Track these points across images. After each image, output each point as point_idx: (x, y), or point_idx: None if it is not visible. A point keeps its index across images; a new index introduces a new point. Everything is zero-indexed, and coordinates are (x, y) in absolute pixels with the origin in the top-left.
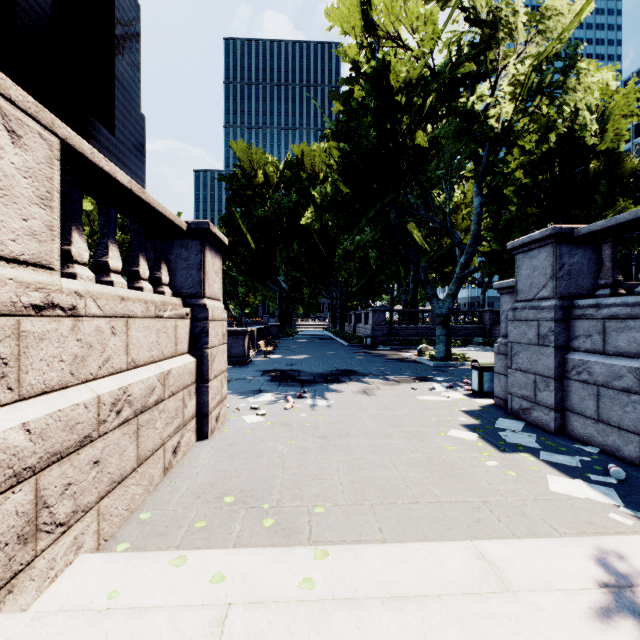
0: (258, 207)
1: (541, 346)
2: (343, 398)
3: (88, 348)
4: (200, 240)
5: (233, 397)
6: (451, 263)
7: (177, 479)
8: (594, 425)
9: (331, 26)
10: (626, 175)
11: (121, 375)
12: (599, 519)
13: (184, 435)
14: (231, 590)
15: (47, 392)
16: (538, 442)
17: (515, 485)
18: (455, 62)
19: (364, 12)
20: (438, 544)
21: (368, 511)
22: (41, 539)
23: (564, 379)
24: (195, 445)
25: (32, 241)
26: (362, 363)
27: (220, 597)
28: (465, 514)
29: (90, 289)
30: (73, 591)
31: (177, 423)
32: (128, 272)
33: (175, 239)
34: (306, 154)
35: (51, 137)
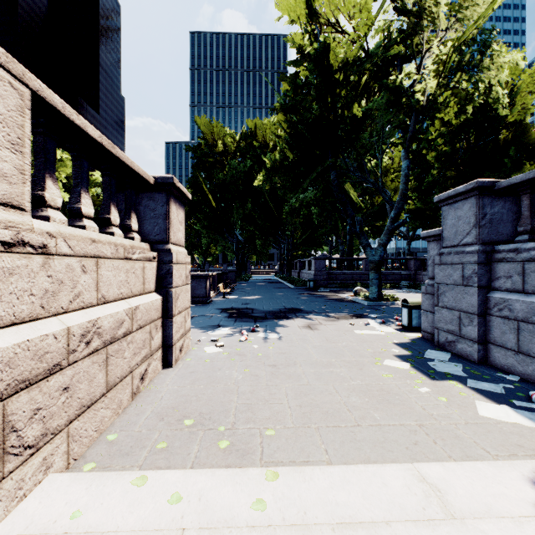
0: (218, 172)
1: (465, 286)
2: (290, 332)
3: (59, 284)
4: (166, 193)
5: (196, 331)
6: (381, 218)
7: (143, 403)
8: (514, 356)
9: (280, 17)
10: (531, 143)
11: (91, 309)
12: (527, 442)
13: (151, 363)
14: (187, 511)
15: (17, 323)
16: (464, 371)
17: (447, 410)
18: (386, 45)
19: (308, 3)
20: (381, 466)
21: (314, 433)
22: (9, 461)
23: (486, 315)
24: (161, 372)
25: (2, 182)
26: (306, 302)
27: (176, 518)
28: (403, 437)
29: (62, 231)
30: (39, 510)
31: (144, 353)
32: (101, 219)
33: (144, 192)
34: (258, 127)
35: (22, 87)
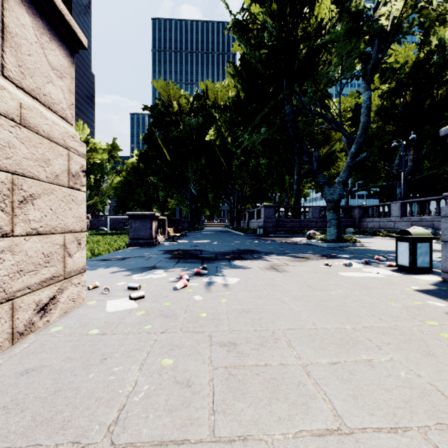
0: (173, 130)
1: None
2: (250, 275)
3: None
4: None
5: (116, 274)
6: (327, 168)
7: None
8: None
9: None
10: None
11: None
12: None
13: None
14: None
15: None
16: None
17: None
18: None
19: None
20: None
21: None
22: None
23: None
24: None
25: None
26: (260, 245)
27: None
28: None
29: None
30: None
31: None
32: None
33: None
34: (210, 89)
35: None
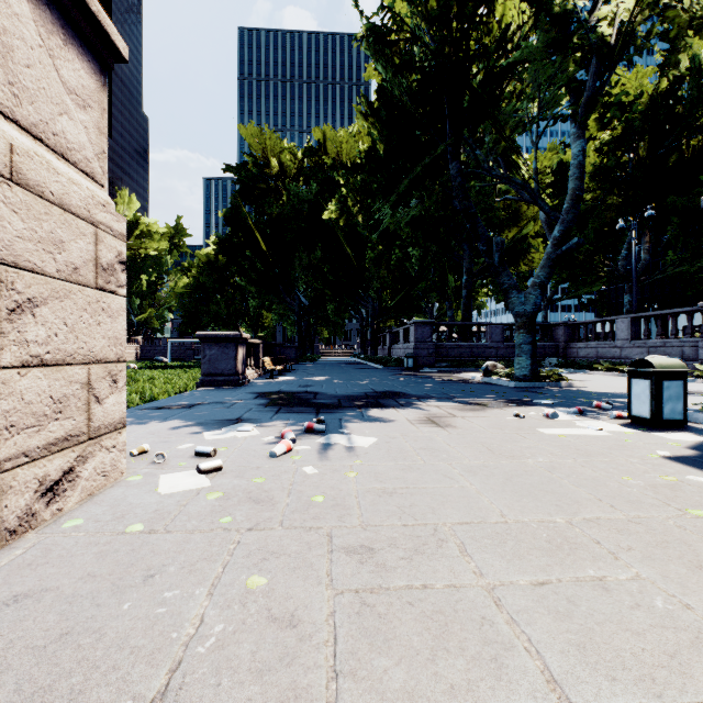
0: (271, 203)
1: None
2: (395, 432)
3: None
4: None
5: (178, 431)
6: (515, 263)
7: None
8: None
9: None
10: None
11: None
12: None
13: None
14: None
15: None
16: None
17: None
18: None
19: None
20: None
21: None
22: None
23: None
24: None
25: None
26: (409, 384)
27: None
28: None
29: None
30: None
31: None
32: None
33: None
34: (330, 139)
35: None
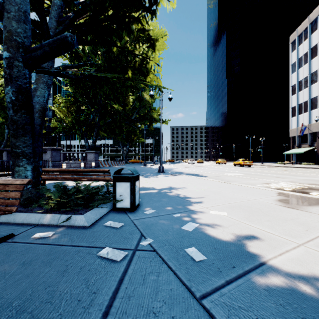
0: None
1: None
2: None
3: None
4: None
5: None
6: None
7: None
8: None
9: None
10: None
11: None
12: None
13: None
14: None
15: None
16: None
17: None
18: None
19: None
20: None
21: None
22: None
23: None
24: None
25: None
26: None
27: None
28: None
29: None
30: None
31: None
32: None
33: None
34: None
35: None
